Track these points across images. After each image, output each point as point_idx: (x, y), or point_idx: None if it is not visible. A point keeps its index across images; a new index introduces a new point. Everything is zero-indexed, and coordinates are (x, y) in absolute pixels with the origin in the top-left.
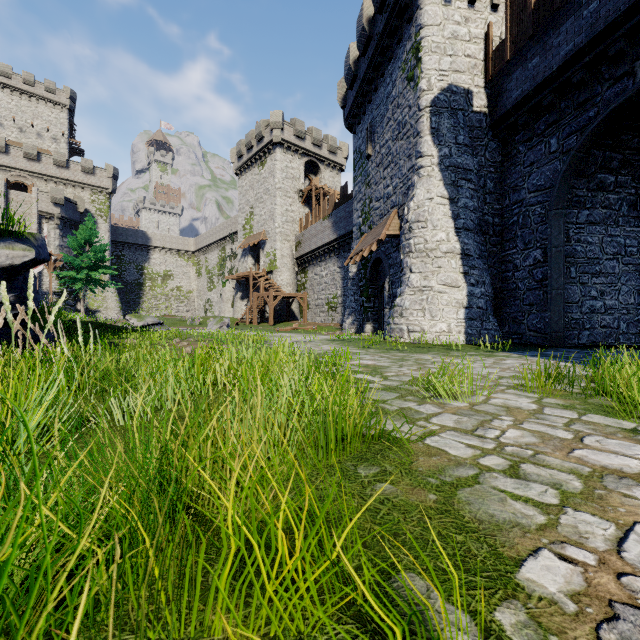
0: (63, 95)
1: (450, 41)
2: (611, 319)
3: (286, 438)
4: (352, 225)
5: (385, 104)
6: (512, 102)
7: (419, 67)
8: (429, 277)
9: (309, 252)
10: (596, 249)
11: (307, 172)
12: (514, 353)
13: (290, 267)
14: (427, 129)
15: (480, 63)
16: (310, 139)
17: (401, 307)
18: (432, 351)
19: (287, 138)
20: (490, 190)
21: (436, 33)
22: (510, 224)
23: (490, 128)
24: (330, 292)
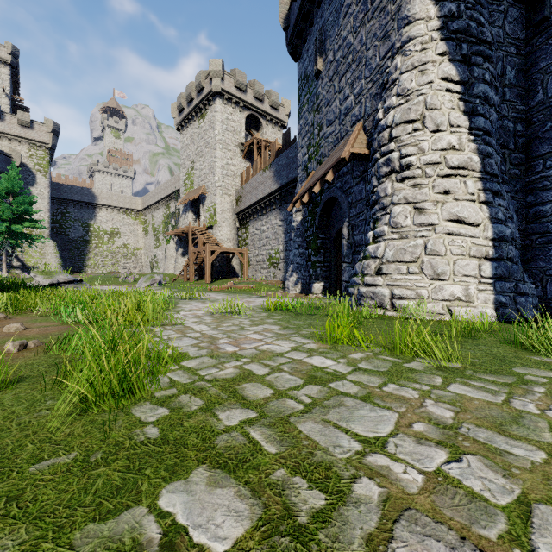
0: (4, 50)
1: None
2: None
3: None
4: (295, 172)
5: None
6: None
7: None
8: (428, 209)
9: (250, 206)
10: None
11: (249, 127)
12: None
13: (230, 222)
14: None
15: None
16: (252, 92)
17: (378, 259)
18: (513, 362)
19: (227, 89)
20: (511, 81)
21: None
22: (547, 130)
23: None
24: (271, 247)
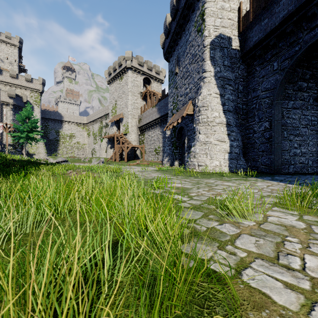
0: (15, 40)
1: (220, 10)
2: (304, 159)
3: (98, 312)
4: (167, 110)
5: (185, 45)
6: (253, 43)
7: (204, 24)
8: (209, 136)
9: (145, 124)
10: (297, 122)
11: (144, 83)
12: (258, 178)
13: (136, 132)
14: (208, 57)
15: (235, 23)
16: (146, 66)
17: (194, 152)
18: (213, 177)
19: (134, 65)
20: (241, 90)
21: (213, 6)
22: (251, 109)
23: (241, 58)
24: (156, 145)
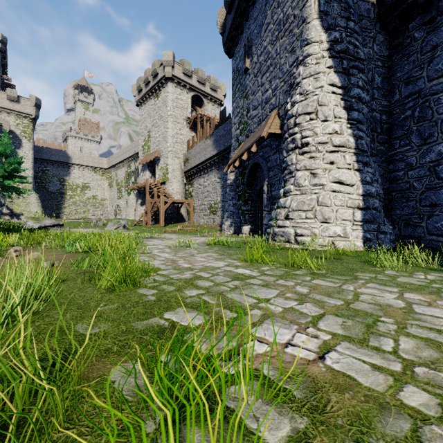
0: None
1: None
2: None
3: None
4: (230, 141)
5: (263, 12)
6: None
7: None
8: (319, 174)
9: (194, 166)
10: None
11: (194, 104)
12: None
13: (179, 179)
14: (315, 12)
15: None
16: (196, 77)
17: (286, 208)
18: (357, 270)
19: (177, 75)
20: (378, 85)
21: None
22: (401, 120)
23: (378, 19)
24: (211, 199)
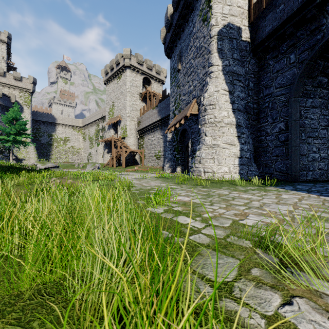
0: (3, 35)
1: None
2: (323, 164)
3: None
4: (169, 111)
5: (189, 38)
6: (266, 34)
7: (210, 11)
8: (217, 139)
9: (145, 127)
10: (315, 123)
11: (144, 83)
12: (278, 187)
13: (134, 135)
14: (215, 49)
15: (246, 12)
16: (146, 65)
17: (199, 157)
18: (224, 186)
19: (133, 64)
20: (251, 88)
21: None
22: (263, 108)
23: (251, 51)
24: (157, 149)
